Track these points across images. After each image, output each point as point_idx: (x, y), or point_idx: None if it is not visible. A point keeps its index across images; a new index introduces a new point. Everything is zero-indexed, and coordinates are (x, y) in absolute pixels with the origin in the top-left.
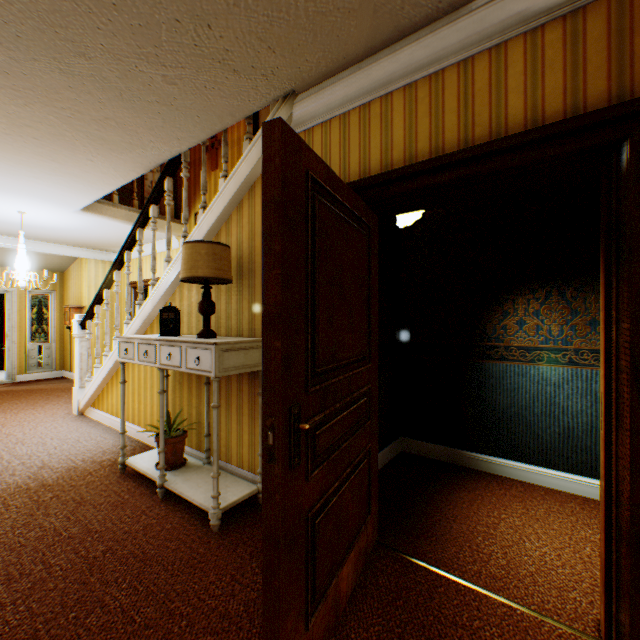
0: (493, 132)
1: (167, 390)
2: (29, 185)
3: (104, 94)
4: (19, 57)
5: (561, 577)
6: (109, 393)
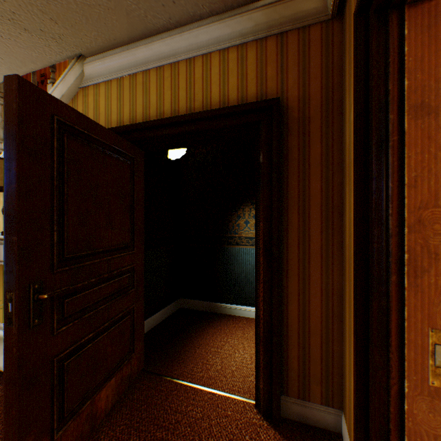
0: (205, 106)
1: None
2: None
3: None
4: None
5: (248, 369)
6: None
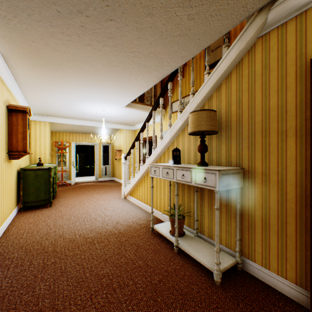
0: None
1: (170, 192)
2: (109, 97)
3: (153, 38)
4: (120, 26)
5: None
6: (137, 190)
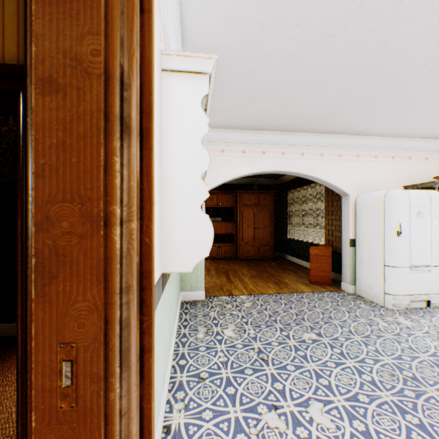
0: None
1: None
2: None
3: None
4: None
5: None
6: None
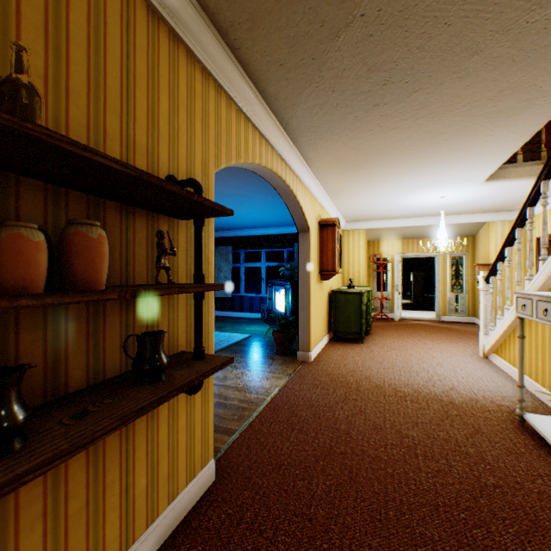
0: None
1: None
2: (444, 176)
3: (495, 72)
4: (430, 90)
5: None
6: (509, 344)
